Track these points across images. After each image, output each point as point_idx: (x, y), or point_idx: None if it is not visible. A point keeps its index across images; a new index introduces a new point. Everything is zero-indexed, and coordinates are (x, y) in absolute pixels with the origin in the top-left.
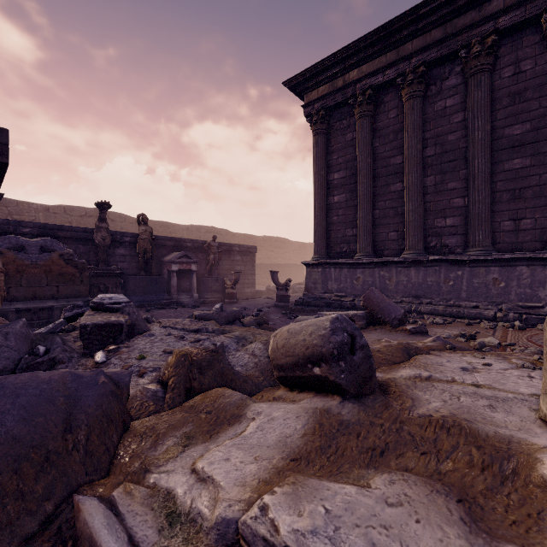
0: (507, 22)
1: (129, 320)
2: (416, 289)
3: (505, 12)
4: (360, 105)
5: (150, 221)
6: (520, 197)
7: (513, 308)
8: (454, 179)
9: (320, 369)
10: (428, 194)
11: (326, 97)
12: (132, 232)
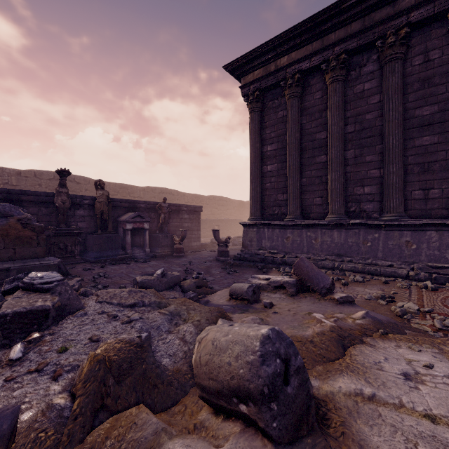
0: (418, 16)
1: (59, 301)
2: (338, 248)
3: (416, 7)
4: (289, 87)
5: (111, 184)
6: (428, 170)
7: (423, 268)
8: (371, 153)
9: (247, 408)
10: (349, 165)
11: (260, 80)
12: (95, 192)
